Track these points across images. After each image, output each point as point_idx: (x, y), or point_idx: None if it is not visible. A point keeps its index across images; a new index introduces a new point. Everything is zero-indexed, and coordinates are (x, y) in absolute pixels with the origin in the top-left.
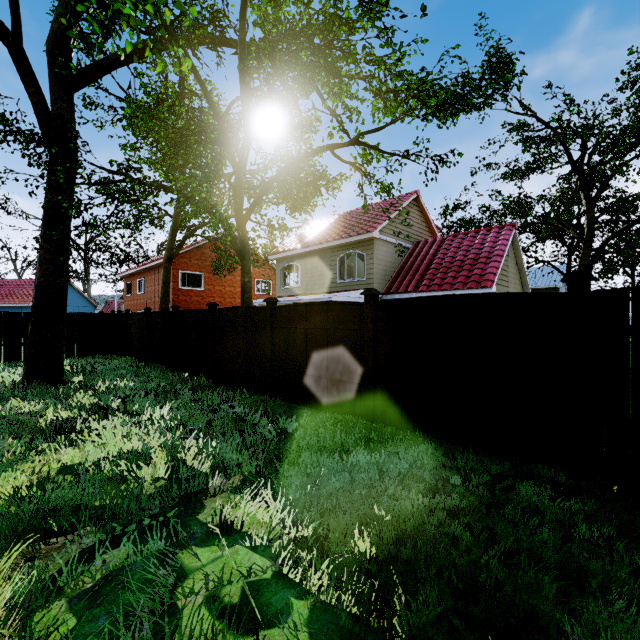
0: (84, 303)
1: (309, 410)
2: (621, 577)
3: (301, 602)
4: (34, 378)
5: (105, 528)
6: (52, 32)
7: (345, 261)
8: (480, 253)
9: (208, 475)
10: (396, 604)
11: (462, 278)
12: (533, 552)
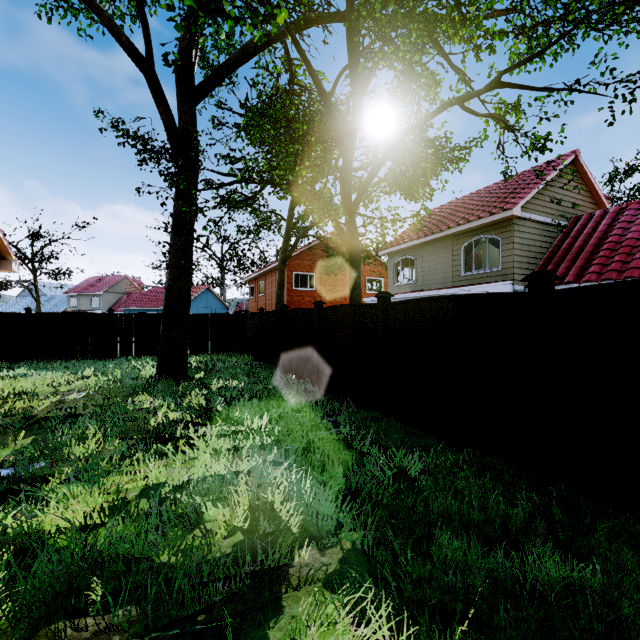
0: (219, 305)
1: (435, 441)
2: None
3: None
4: (164, 373)
5: (143, 622)
6: (178, 53)
7: (472, 249)
8: None
9: (296, 537)
10: None
11: None
12: None
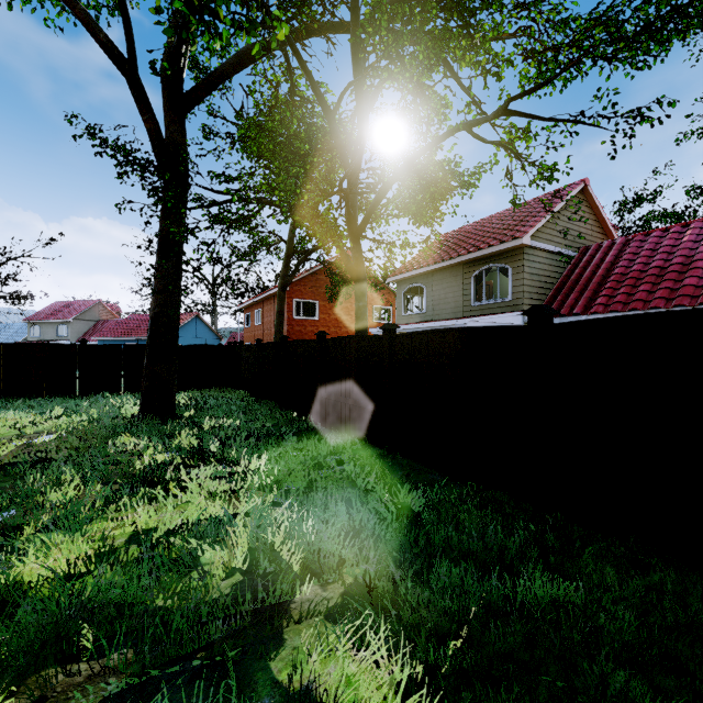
0: (210, 335)
1: (441, 476)
2: None
3: None
4: (148, 412)
5: (141, 662)
6: (165, 55)
7: (483, 278)
8: (693, 254)
9: (297, 575)
10: None
11: (663, 292)
12: None
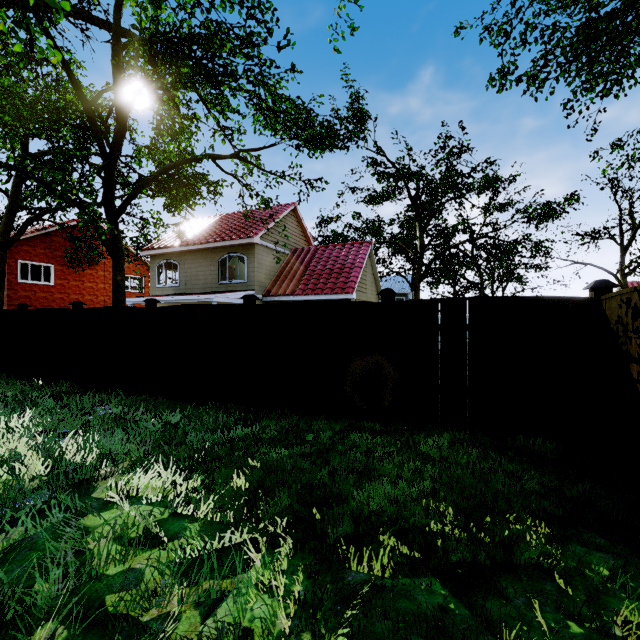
0: None
1: (192, 404)
2: (390, 468)
3: (194, 524)
4: None
5: None
6: None
7: (227, 263)
8: (345, 264)
9: (94, 466)
10: (261, 505)
11: (331, 284)
12: (348, 465)
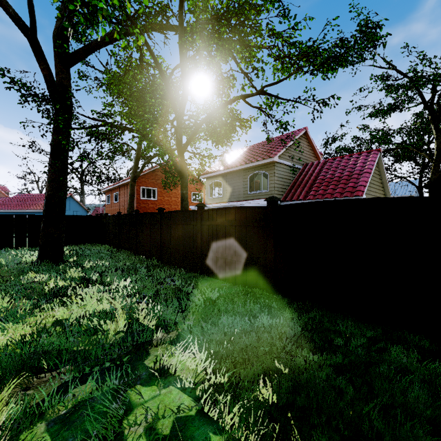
0: (80, 209)
1: (227, 284)
2: None
3: (217, 437)
4: (44, 258)
5: (78, 368)
6: (56, 27)
7: (254, 178)
8: (353, 171)
9: (154, 330)
10: None
11: (339, 189)
12: (407, 407)
